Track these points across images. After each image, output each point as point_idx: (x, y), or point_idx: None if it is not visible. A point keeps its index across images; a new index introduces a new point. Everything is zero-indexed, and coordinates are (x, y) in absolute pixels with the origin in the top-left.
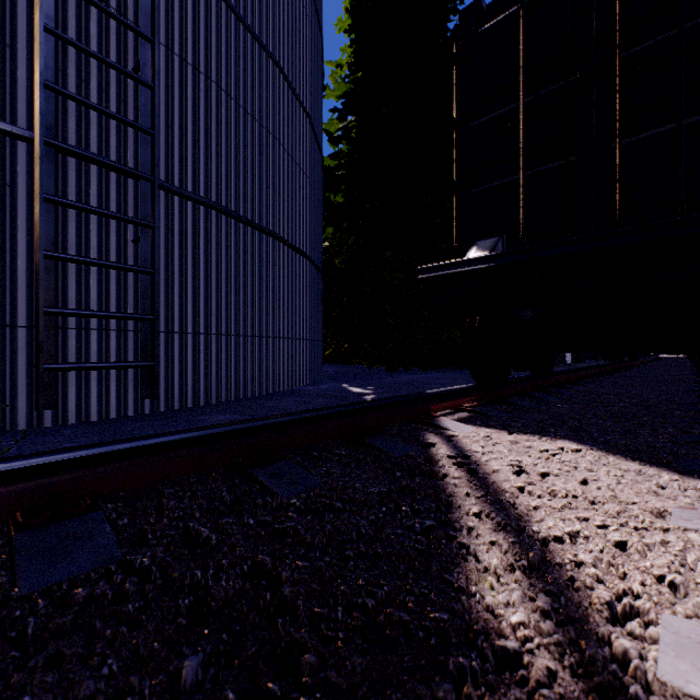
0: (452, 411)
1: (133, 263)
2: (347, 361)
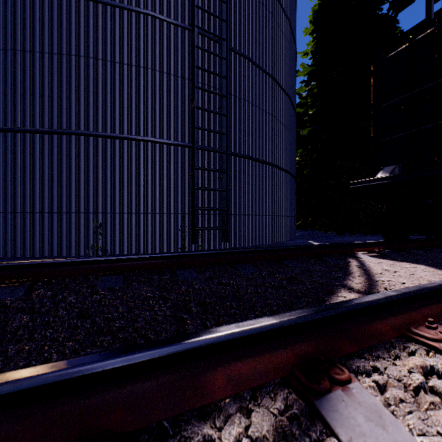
0: (367, 253)
1: (218, 187)
2: (310, 228)
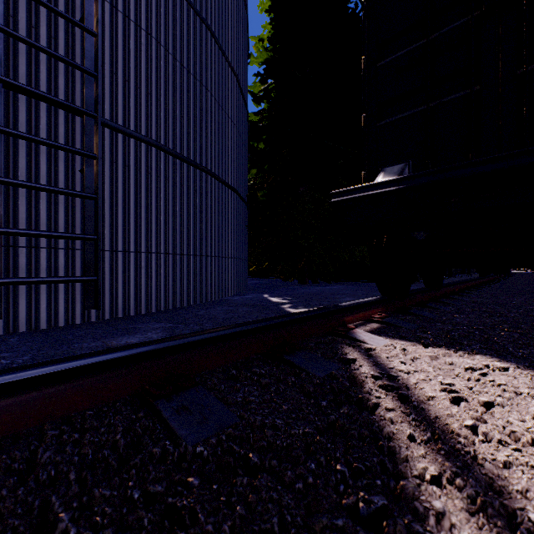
0: (363, 322)
1: (81, 190)
2: (267, 275)
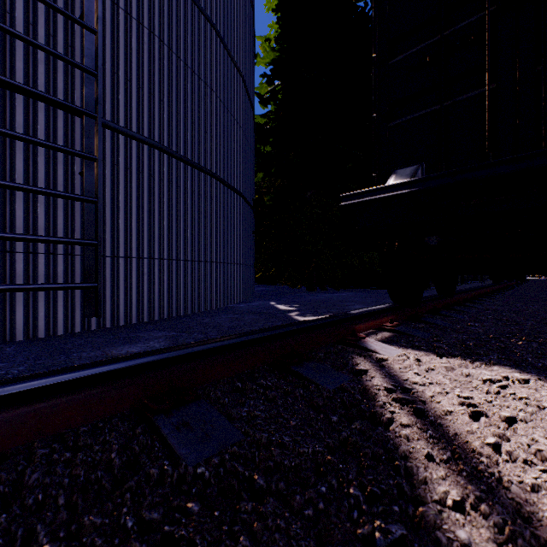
0: (374, 331)
1: (80, 193)
2: (274, 282)
